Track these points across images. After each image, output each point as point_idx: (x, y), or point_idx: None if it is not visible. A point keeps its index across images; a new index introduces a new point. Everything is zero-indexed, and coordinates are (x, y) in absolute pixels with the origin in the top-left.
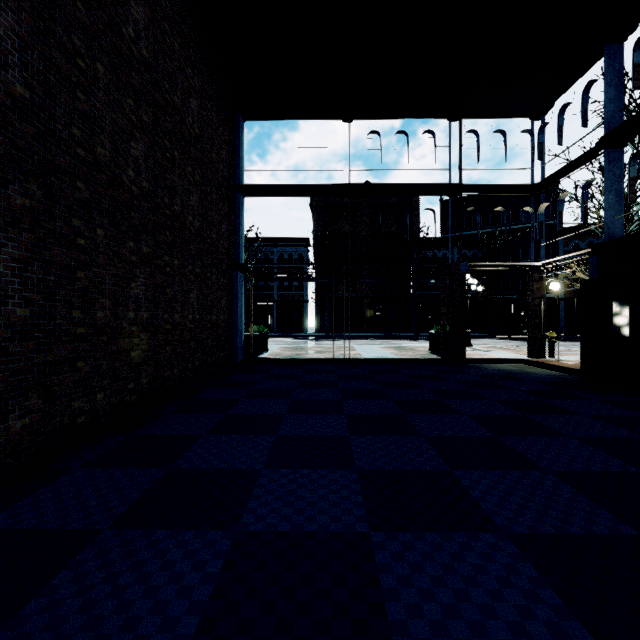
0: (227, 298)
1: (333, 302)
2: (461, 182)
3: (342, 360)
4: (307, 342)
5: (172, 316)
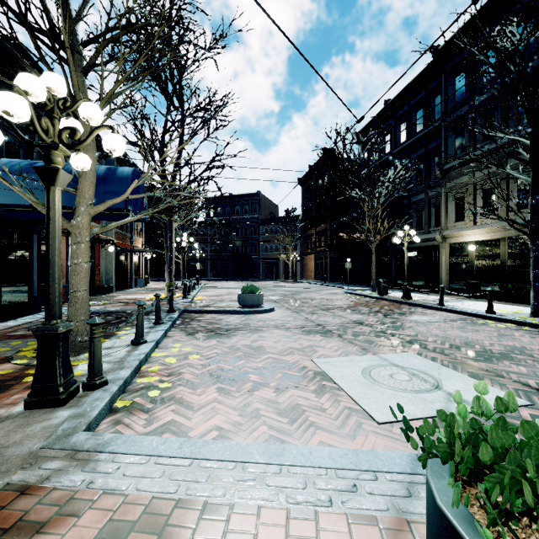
0: None
1: None
2: None
3: None
4: None
5: None
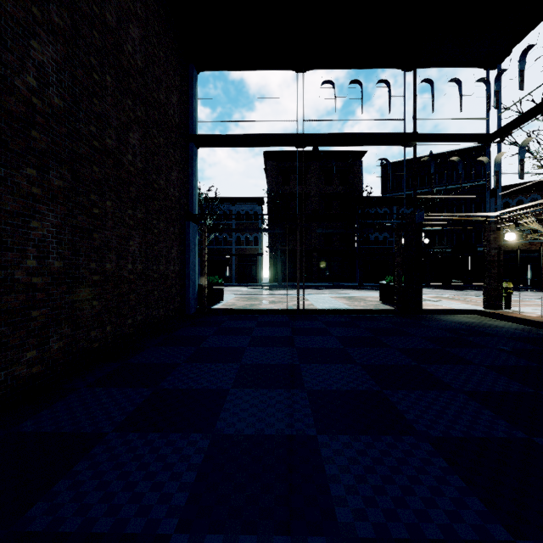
0: (178, 248)
1: (287, 253)
2: (416, 131)
3: (296, 311)
4: (261, 291)
5: (102, 265)
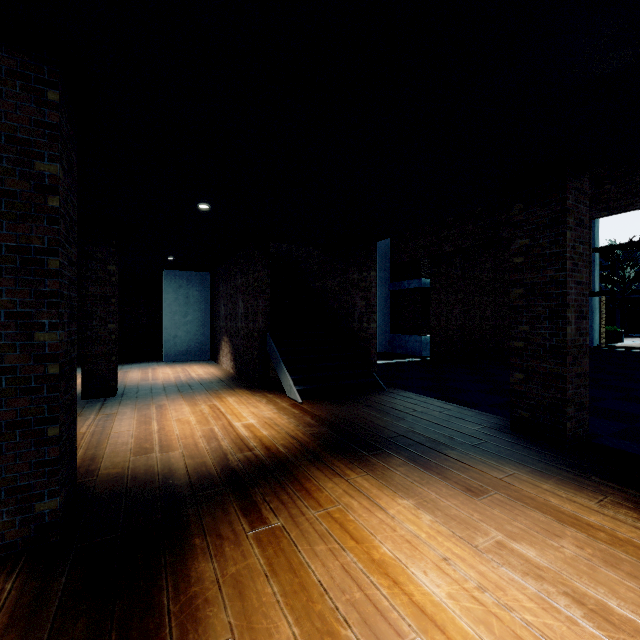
0: None
1: None
2: None
3: None
4: None
5: None
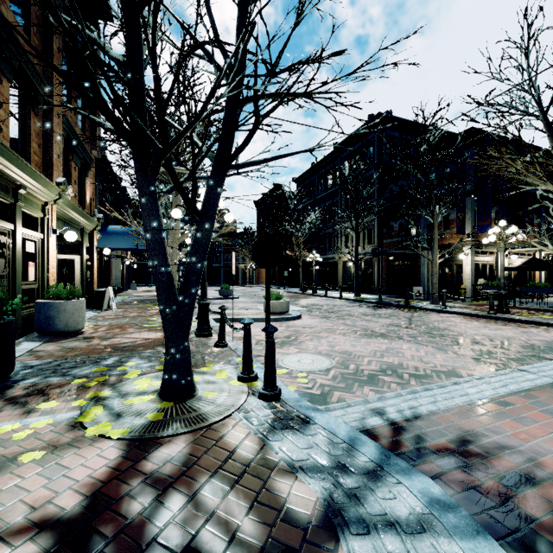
0: None
1: None
2: None
3: None
4: None
5: None
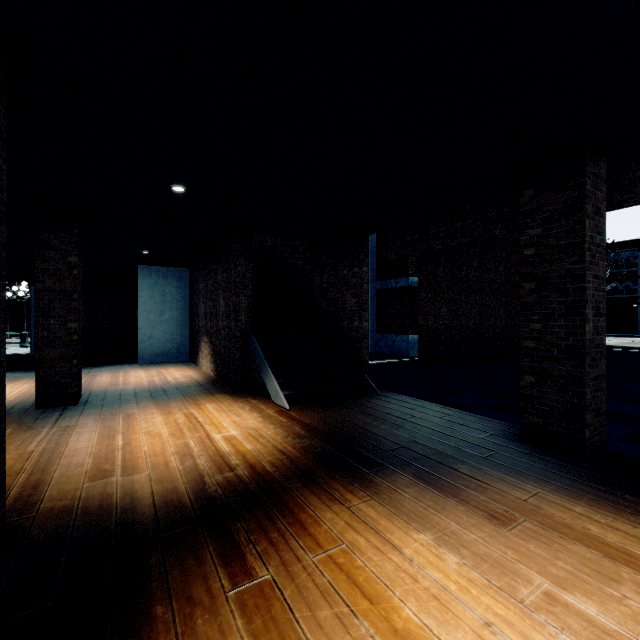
0: None
1: None
2: None
3: None
4: None
5: None
